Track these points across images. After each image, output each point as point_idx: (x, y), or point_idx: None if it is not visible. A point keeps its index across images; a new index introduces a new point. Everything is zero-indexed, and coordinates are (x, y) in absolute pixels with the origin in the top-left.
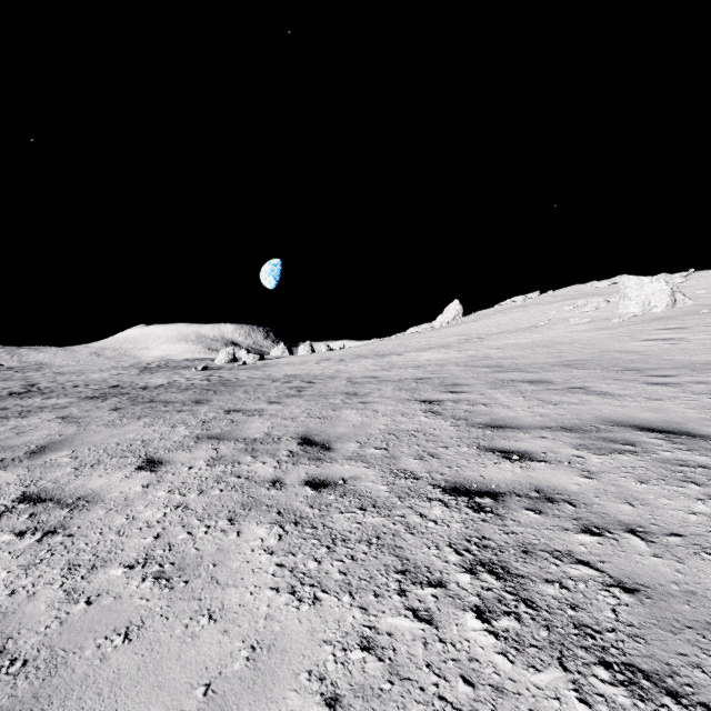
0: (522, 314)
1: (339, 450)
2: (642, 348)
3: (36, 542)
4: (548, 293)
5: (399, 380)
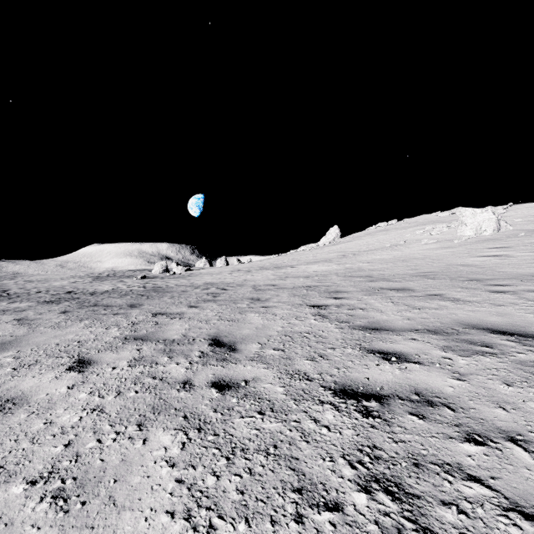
0: (385, 236)
1: (243, 351)
2: (479, 262)
3: None
4: (404, 221)
5: (293, 287)
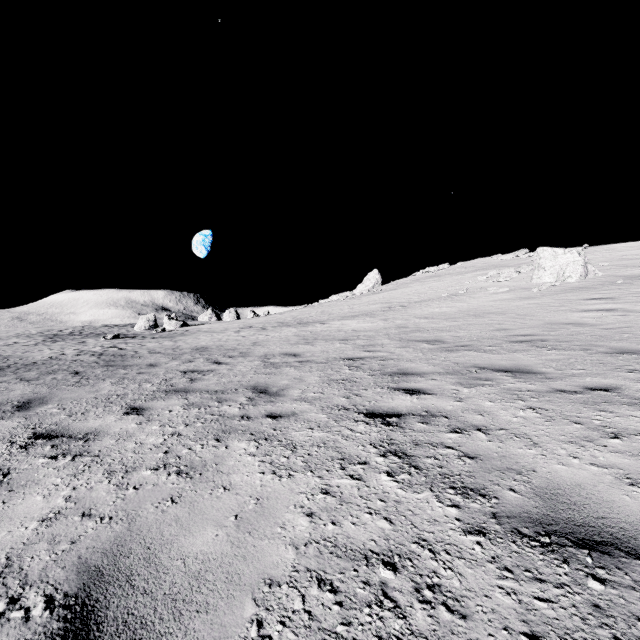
0: (439, 283)
1: None
2: (593, 320)
3: None
4: (458, 265)
5: (326, 361)
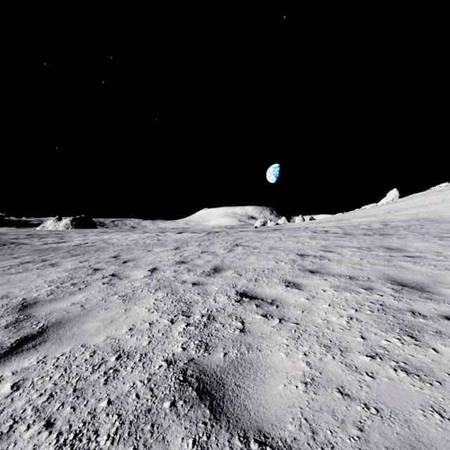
0: (433, 197)
1: (317, 231)
2: (448, 214)
3: (282, 235)
4: None
5: (339, 226)
